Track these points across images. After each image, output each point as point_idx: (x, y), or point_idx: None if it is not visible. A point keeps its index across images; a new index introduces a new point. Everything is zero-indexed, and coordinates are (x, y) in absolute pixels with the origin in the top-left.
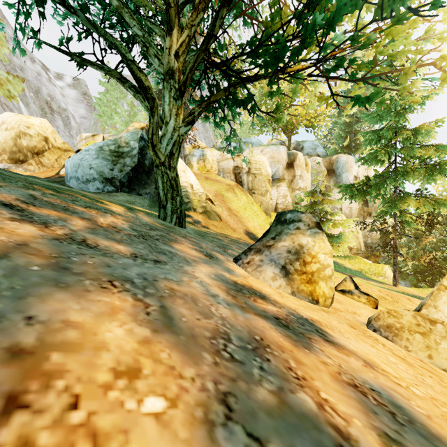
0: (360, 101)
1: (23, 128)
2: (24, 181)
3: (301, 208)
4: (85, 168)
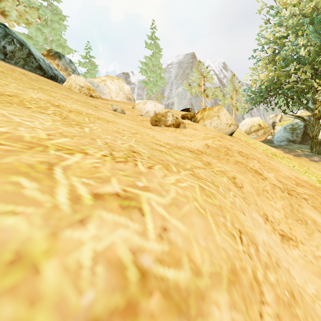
0: None
1: (252, 124)
2: (282, 147)
3: None
4: (280, 137)
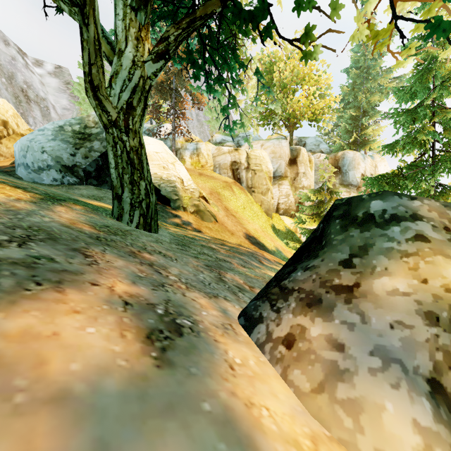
0: (442, 24)
1: None
2: None
3: (307, 208)
4: (36, 152)
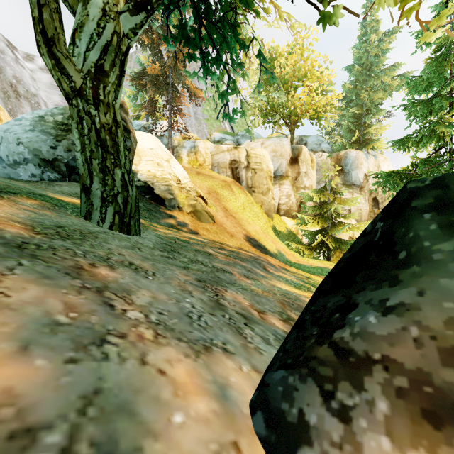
0: None
1: None
2: None
3: (309, 209)
4: (10, 144)
